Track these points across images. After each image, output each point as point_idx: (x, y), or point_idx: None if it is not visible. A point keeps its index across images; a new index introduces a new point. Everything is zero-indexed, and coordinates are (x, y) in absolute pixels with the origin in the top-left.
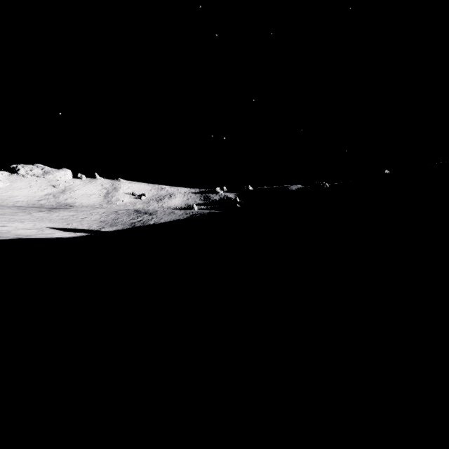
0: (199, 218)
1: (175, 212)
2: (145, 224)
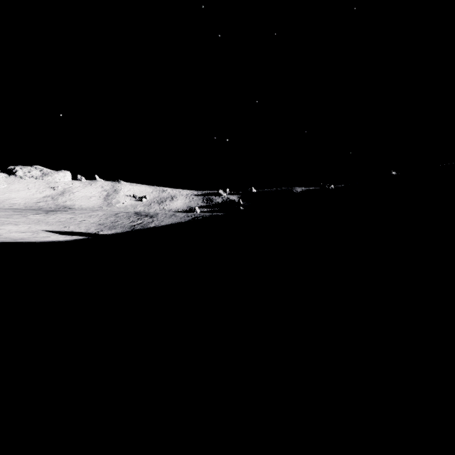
0: (201, 221)
1: (176, 214)
2: (145, 227)
